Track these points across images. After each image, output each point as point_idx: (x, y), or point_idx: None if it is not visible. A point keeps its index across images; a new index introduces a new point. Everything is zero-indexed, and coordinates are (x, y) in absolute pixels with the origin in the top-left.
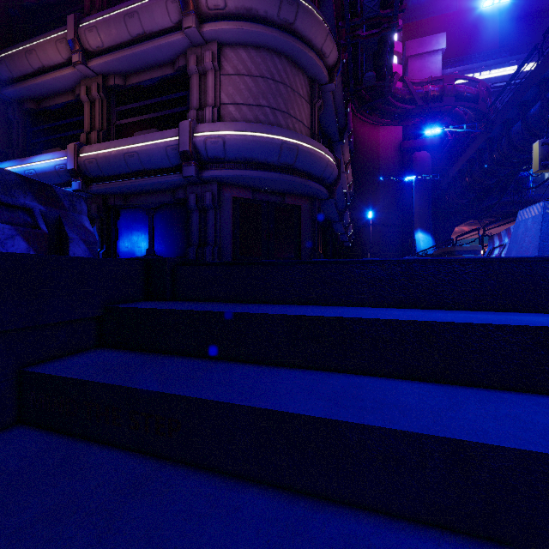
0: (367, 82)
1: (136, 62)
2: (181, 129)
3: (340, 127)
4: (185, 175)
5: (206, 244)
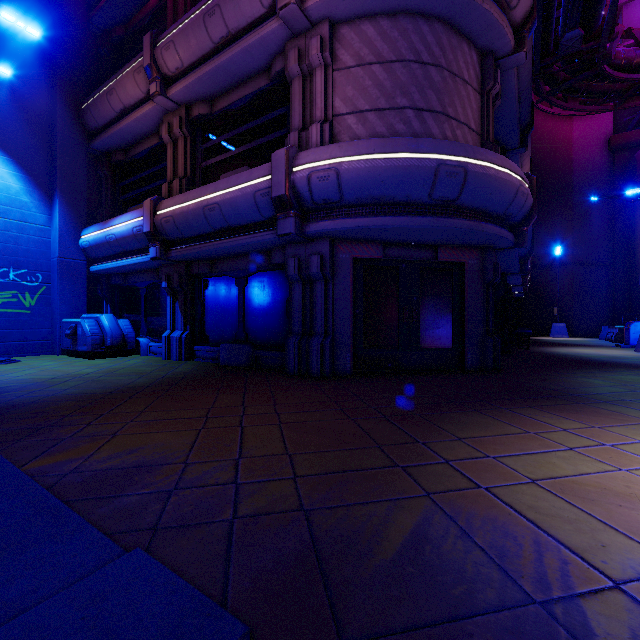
0: (566, 49)
1: (222, 78)
2: (274, 164)
3: (522, 125)
4: (280, 232)
5: (312, 332)
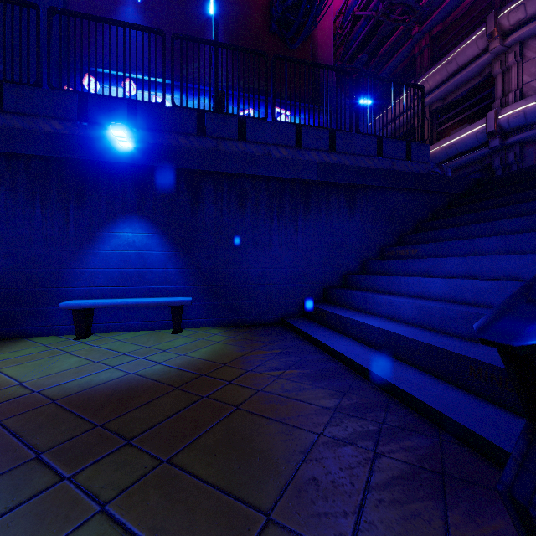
0: None
1: (452, 87)
2: (487, 118)
3: None
4: (491, 147)
5: None
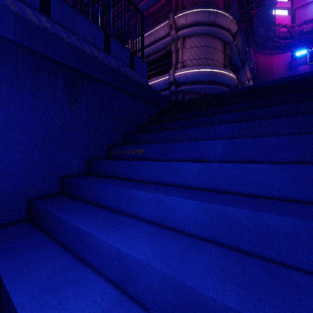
0: (259, 34)
1: (152, 51)
2: (170, 73)
3: (242, 60)
4: (171, 90)
5: None
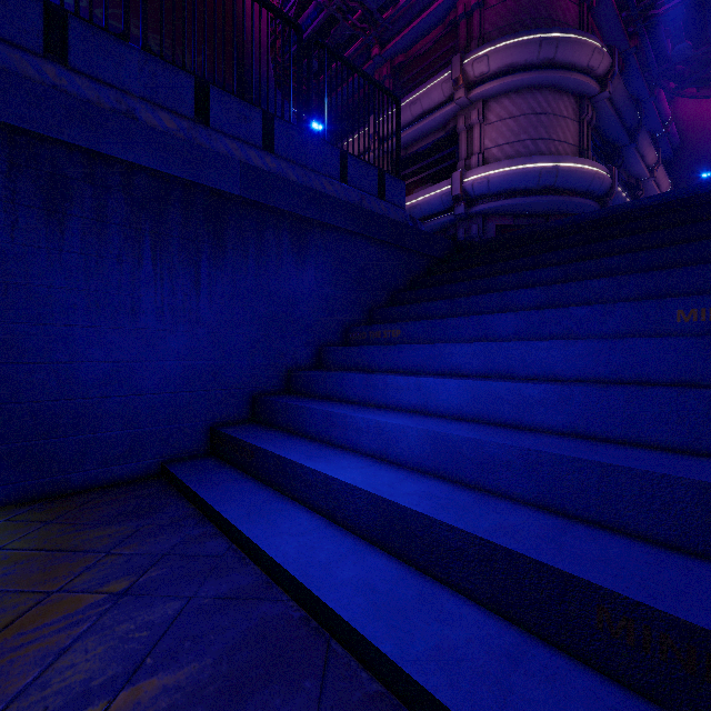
0: (679, 57)
1: (416, 135)
2: (453, 179)
3: (631, 127)
4: (456, 214)
5: None
